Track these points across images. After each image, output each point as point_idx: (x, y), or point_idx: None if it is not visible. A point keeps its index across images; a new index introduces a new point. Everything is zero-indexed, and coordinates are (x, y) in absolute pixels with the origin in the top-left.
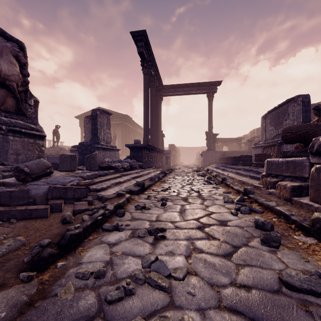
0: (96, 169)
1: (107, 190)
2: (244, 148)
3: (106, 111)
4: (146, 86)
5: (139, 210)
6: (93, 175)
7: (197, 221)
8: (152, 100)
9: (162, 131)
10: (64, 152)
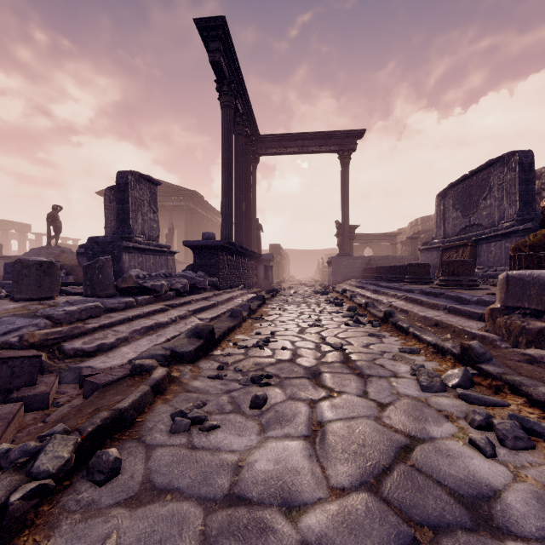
0: (107, 293)
1: (116, 350)
2: (400, 252)
3: (147, 177)
4: (226, 130)
5: (181, 431)
6: (87, 310)
7: (380, 503)
8: (238, 158)
9: (257, 220)
10: (70, 257)
